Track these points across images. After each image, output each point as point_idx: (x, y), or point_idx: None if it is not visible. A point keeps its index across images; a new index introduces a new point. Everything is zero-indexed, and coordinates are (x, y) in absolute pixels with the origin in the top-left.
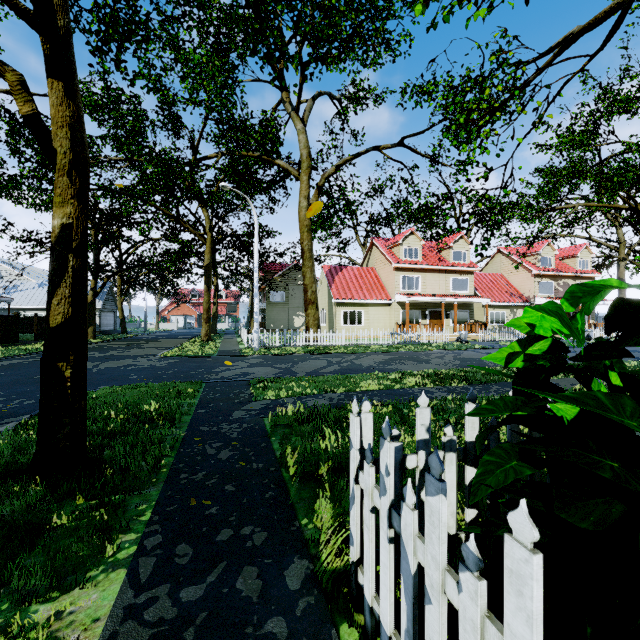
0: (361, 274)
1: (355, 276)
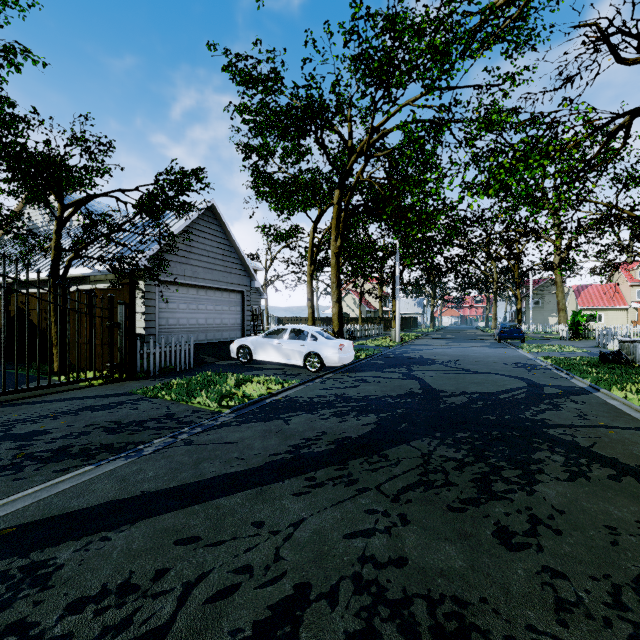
0: (603, 289)
1: (598, 291)
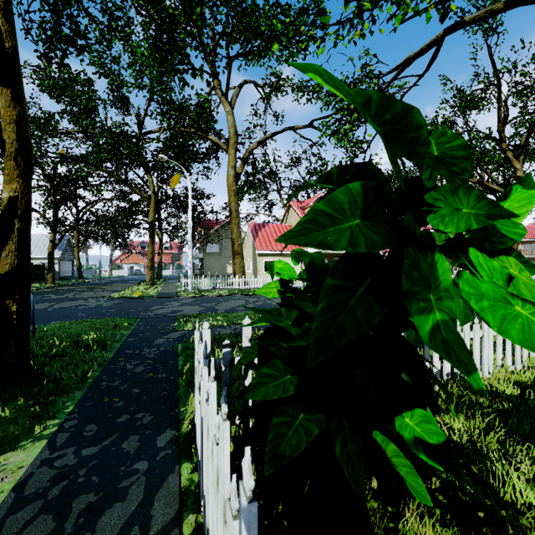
0: (280, 230)
1: (275, 232)
